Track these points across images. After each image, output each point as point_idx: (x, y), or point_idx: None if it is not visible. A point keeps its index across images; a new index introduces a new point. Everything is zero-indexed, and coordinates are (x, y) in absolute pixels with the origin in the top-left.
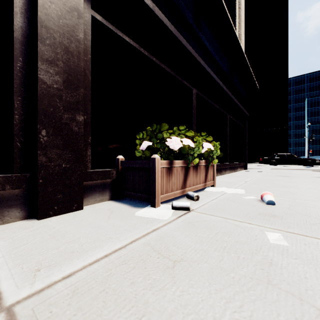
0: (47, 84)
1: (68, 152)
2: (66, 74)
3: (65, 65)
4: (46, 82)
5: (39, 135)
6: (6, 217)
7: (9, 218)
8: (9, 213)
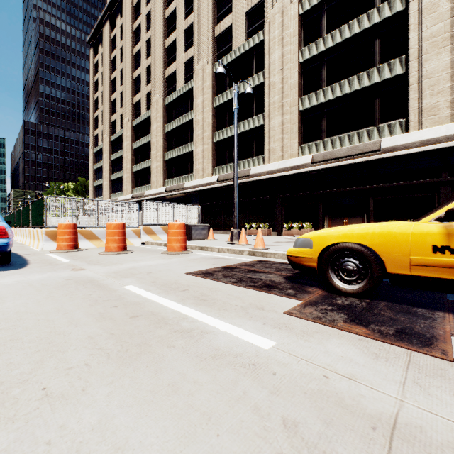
0: None
1: None
2: None
3: None
4: None
5: None
6: None
7: None
8: None
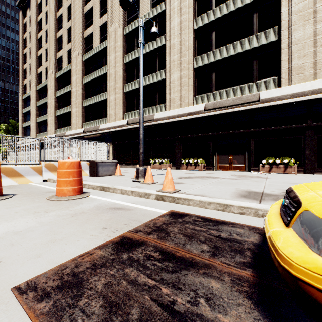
0: (306, 154)
1: (311, 164)
2: (310, 151)
3: (310, 149)
4: (306, 153)
5: (305, 161)
6: (301, 173)
7: (301, 173)
8: (301, 172)
